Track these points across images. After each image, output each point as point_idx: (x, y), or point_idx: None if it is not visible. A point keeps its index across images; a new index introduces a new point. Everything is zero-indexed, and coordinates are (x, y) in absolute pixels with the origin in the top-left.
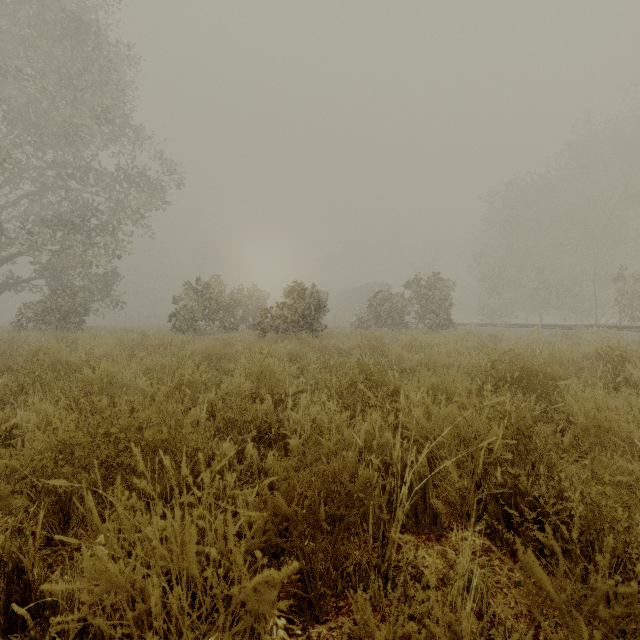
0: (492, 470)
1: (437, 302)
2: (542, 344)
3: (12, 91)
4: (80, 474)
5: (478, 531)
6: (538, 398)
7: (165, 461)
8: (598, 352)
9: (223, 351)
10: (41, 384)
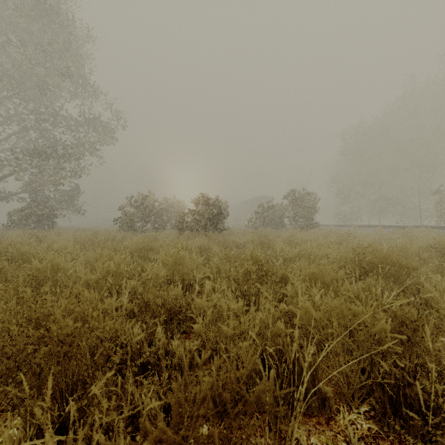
0: (376, 358)
1: (307, 209)
2: (386, 240)
3: (4, 60)
4: (5, 358)
5: (363, 413)
6: (395, 283)
7: (26, 386)
8: (431, 246)
9: (150, 245)
10: (0, 272)
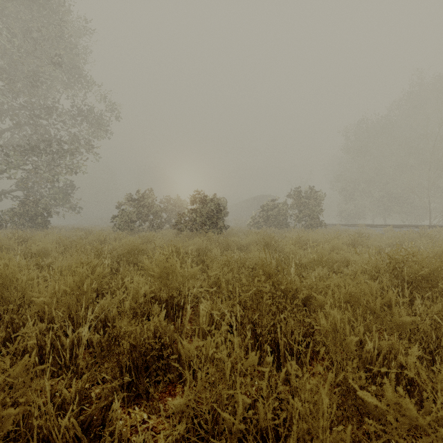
0: None
1: (312, 208)
2: (404, 241)
3: None
4: None
5: None
6: None
7: None
8: None
9: (141, 248)
10: None
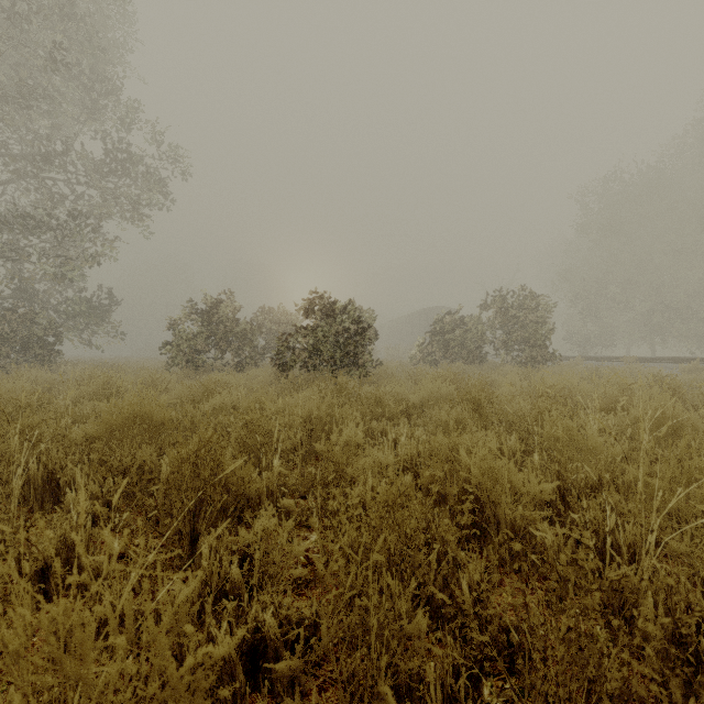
0: None
1: (533, 326)
2: None
3: None
4: None
5: None
6: None
7: None
8: None
9: (155, 419)
10: None
